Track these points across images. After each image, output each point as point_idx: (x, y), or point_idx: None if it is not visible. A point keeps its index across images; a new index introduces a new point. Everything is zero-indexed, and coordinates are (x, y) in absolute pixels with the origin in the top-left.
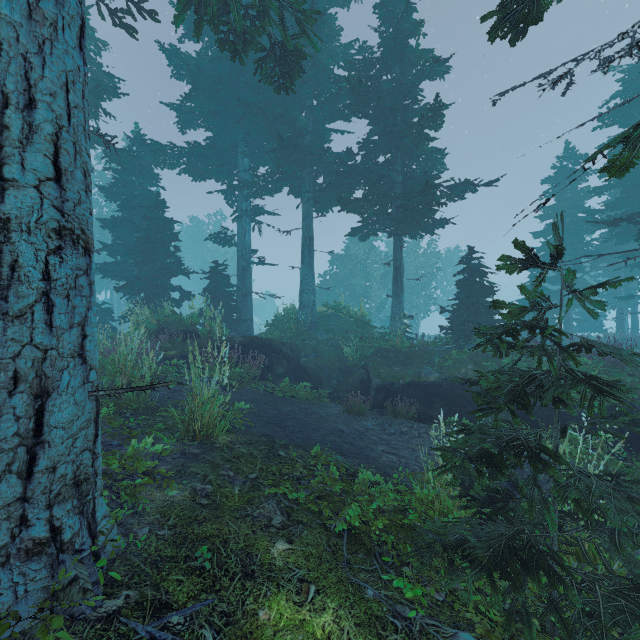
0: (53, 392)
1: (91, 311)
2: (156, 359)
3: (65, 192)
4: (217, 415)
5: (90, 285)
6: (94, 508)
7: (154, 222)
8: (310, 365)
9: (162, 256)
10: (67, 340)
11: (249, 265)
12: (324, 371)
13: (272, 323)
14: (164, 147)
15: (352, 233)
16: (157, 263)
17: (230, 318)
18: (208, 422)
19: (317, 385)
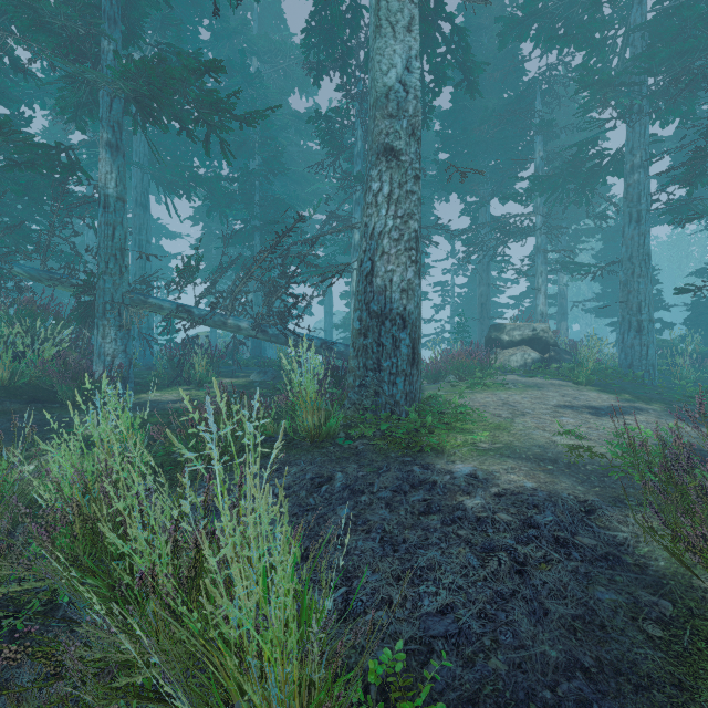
0: (648, 348)
1: (653, 334)
2: None
3: (649, 313)
4: (689, 378)
5: (653, 329)
6: (654, 371)
7: None
8: None
9: None
10: (650, 339)
11: None
12: None
13: None
14: None
15: None
16: None
17: None
18: (684, 377)
19: None
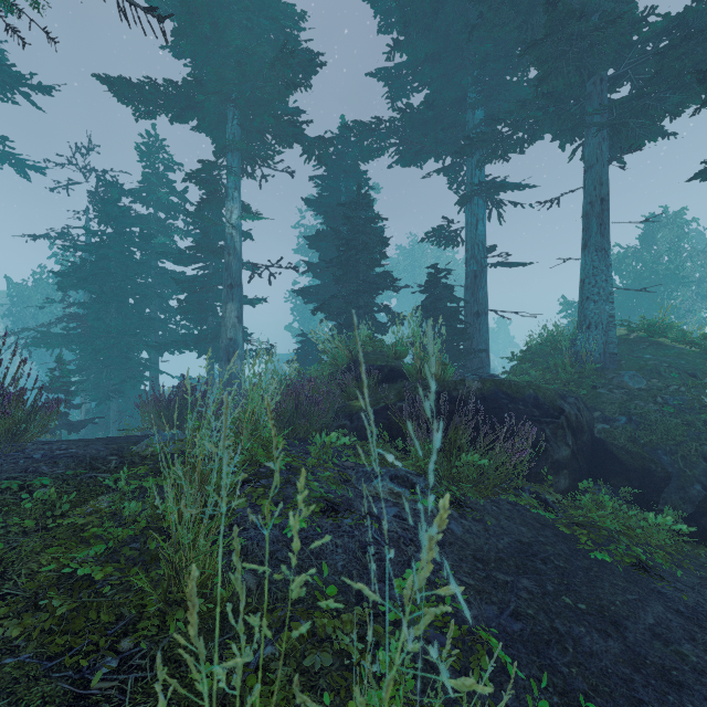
0: None
1: None
2: (332, 414)
3: None
4: None
5: None
6: None
7: (355, 223)
8: (619, 441)
9: (364, 266)
10: None
11: (483, 269)
12: (660, 459)
13: (521, 356)
14: (369, 127)
15: (706, 170)
16: (359, 277)
17: (455, 348)
18: None
19: (647, 491)
